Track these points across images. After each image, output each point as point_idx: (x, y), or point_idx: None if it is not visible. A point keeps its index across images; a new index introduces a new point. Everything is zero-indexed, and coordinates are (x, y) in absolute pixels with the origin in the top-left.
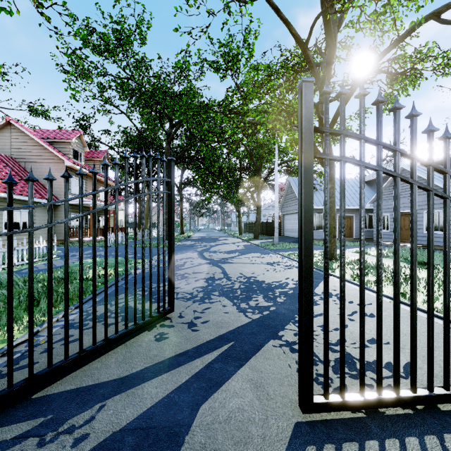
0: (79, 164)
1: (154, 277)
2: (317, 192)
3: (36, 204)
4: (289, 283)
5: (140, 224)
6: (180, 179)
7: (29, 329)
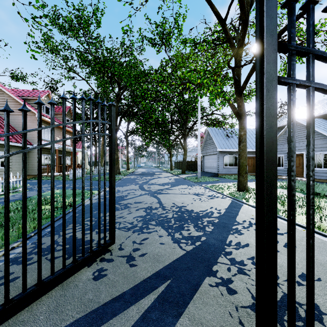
0: (47, 116)
1: (102, 207)
2: (229, 139)
3: (12, 147)
4: (214, 212)
5: (96, 162)
6: (127, 129)
7: None
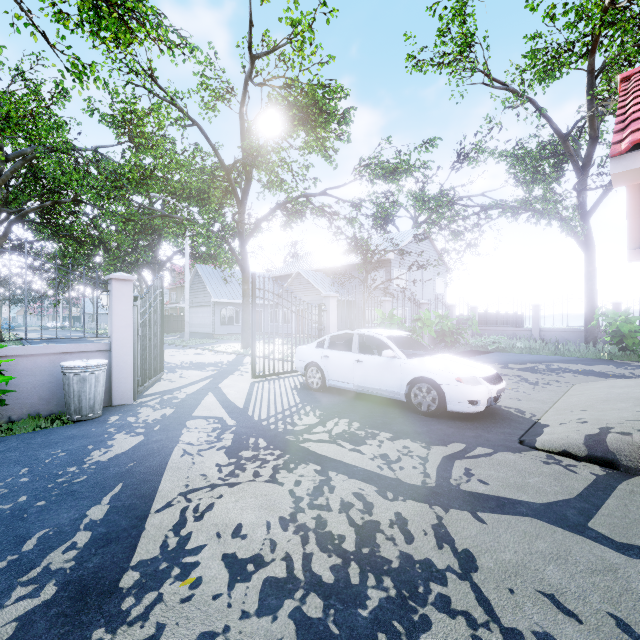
0: None
1: None
2: (228, 285)
3: None
4: (224, 361)
5: None
6: None
7: (141, 365)
